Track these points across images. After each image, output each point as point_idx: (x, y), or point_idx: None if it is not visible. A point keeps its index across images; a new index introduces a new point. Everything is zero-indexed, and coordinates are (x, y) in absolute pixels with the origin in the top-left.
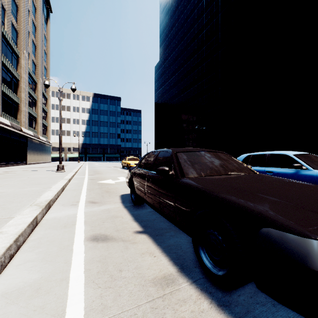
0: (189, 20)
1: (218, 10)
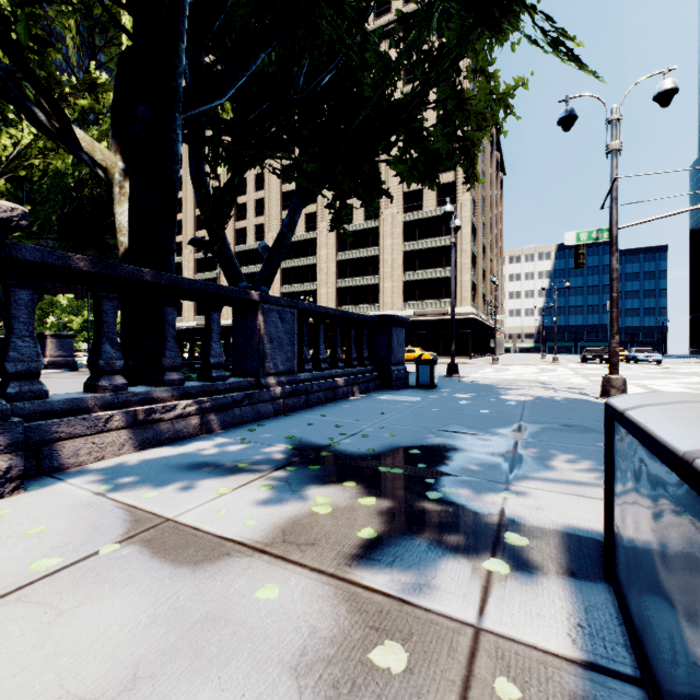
0: None
1: None
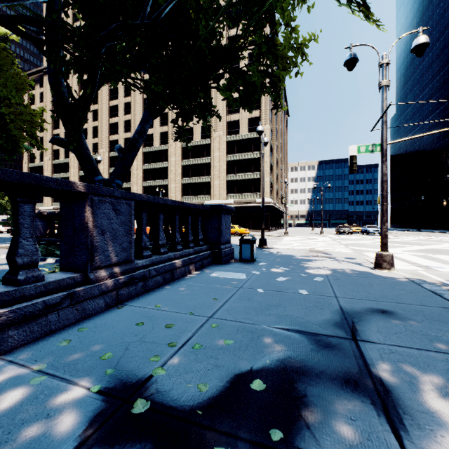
0: (423, 77)
1: (448, 77)
